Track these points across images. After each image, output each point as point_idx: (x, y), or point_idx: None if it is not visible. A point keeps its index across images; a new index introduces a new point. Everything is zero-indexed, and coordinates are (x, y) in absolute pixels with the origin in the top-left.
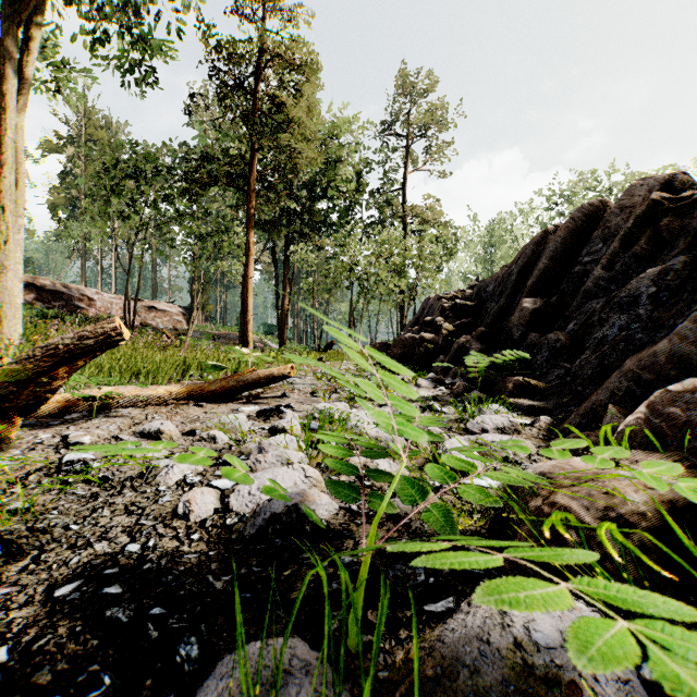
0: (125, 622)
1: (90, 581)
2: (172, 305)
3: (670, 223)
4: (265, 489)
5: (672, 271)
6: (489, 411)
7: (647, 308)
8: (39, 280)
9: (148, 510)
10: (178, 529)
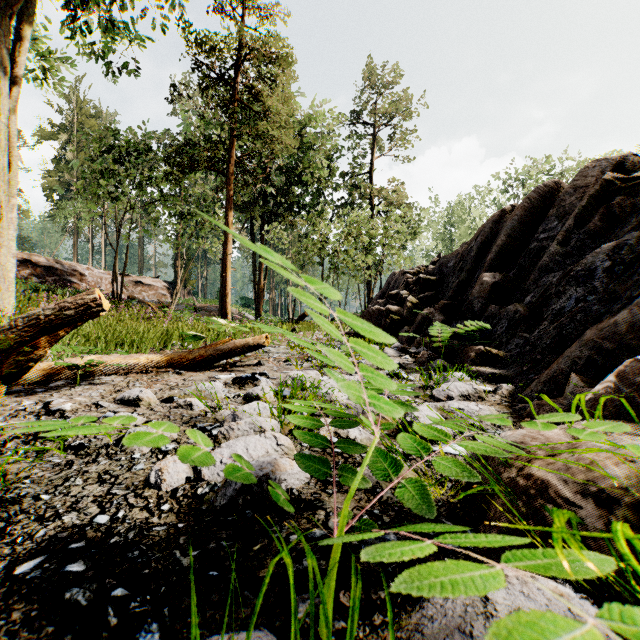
0: (84, 605)
1: (54, 556)
2: (157, 280)
3: (622, 202)
4: (229, 468)
5: (626, 246)
6: (453, 378)
7: (603, 281)
8: (34, 257)
9: (121, 478)
10: (148, 499)
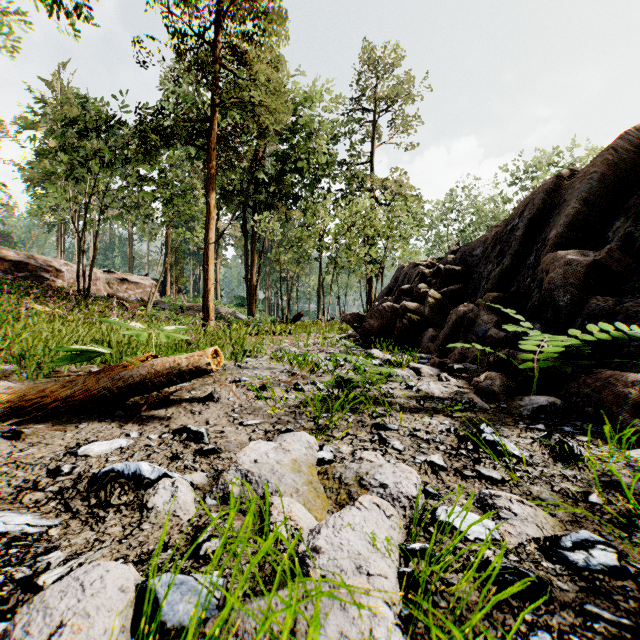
0: None
1: None
2: (145, 277)
3: None
4: None
5: None
6: None
7: None
8: (2, 250)
9: None
10: None
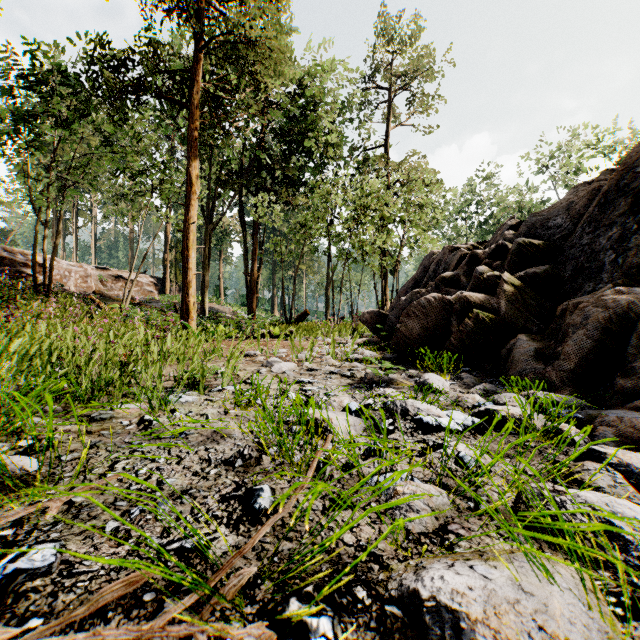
0: None
1: None
2: (143, 275)
3: None
4: None
5: None
6: None
7: None
8: None
9: None
10: None
